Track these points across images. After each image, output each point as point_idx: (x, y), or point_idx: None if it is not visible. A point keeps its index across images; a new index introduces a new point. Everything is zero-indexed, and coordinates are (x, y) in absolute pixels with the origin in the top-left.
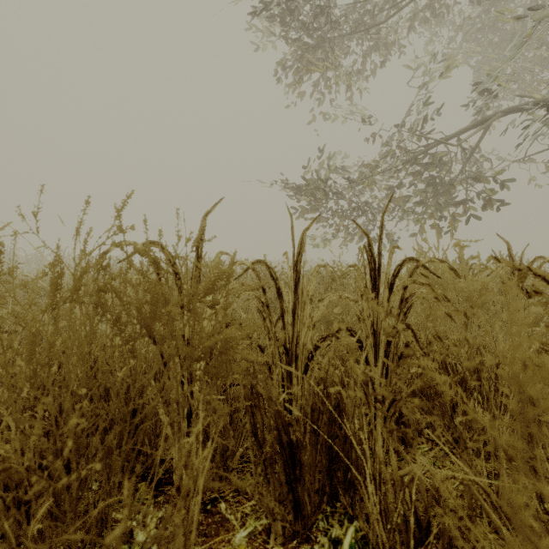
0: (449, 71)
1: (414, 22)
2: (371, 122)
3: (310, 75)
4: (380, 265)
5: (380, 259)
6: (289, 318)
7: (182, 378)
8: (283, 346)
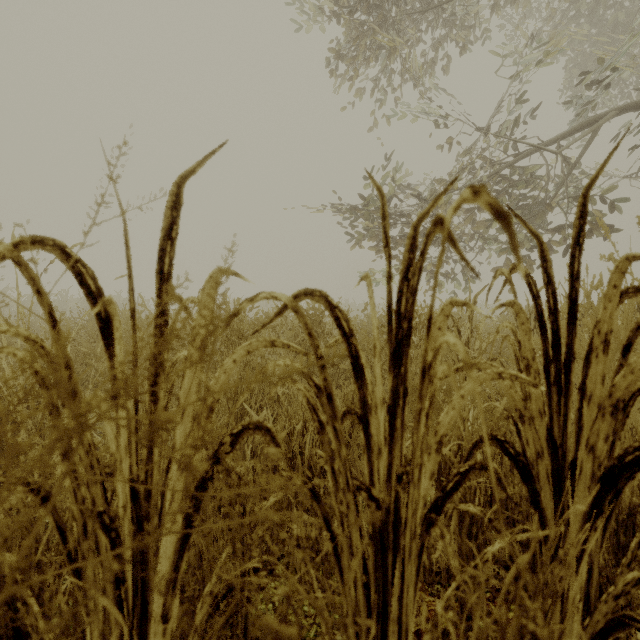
0: (549, 56)
1: (499, 1)
2: (445, 126)
3: (367, 66)
4: (575, 301)
5: (576, 288)
6: (375, 418)
7: (104, 603)
8: (366, 491)
